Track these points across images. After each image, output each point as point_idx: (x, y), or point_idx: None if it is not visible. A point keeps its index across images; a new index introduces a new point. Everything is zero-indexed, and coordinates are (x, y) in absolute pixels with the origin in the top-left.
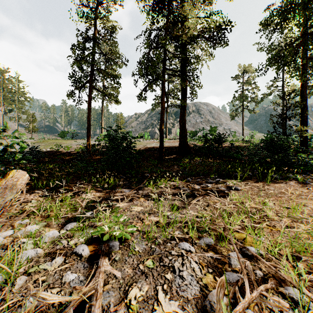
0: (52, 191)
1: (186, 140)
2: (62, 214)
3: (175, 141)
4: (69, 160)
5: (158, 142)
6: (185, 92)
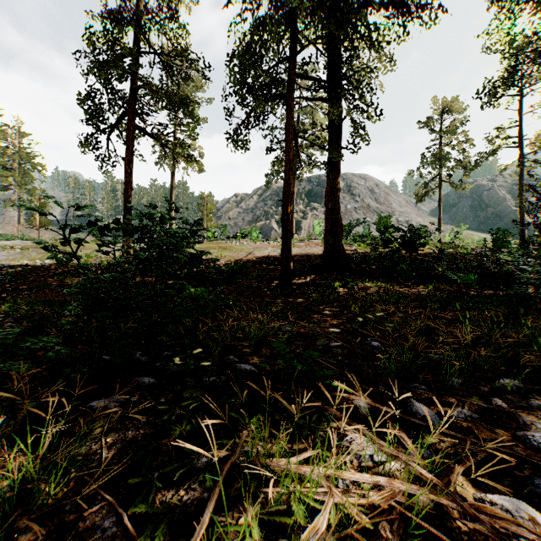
0: None
1: (340, 242)
2: None
3: (311, 244)
4: None
5: (277, 246)
6: (337, 135)
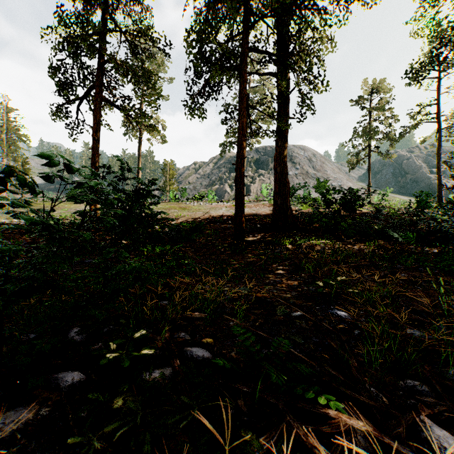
0: None
1: (287, 202)
2: None
3: (259, 205)
4: None
5: (230, 206)
6: (285, 106)
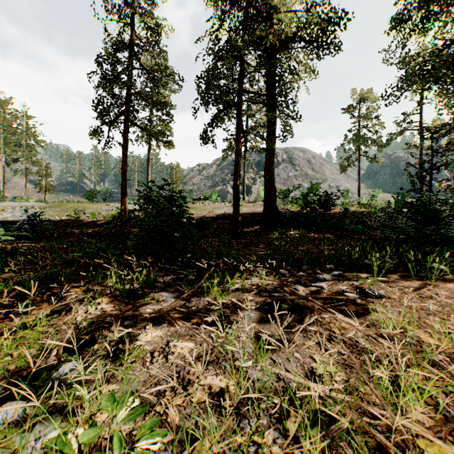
0: (25, 300)
1: (274, 203)
2: (2, 372)
3: (257, 205)
4: (93, 234)
5: (231, 206)
6: (273, 128)
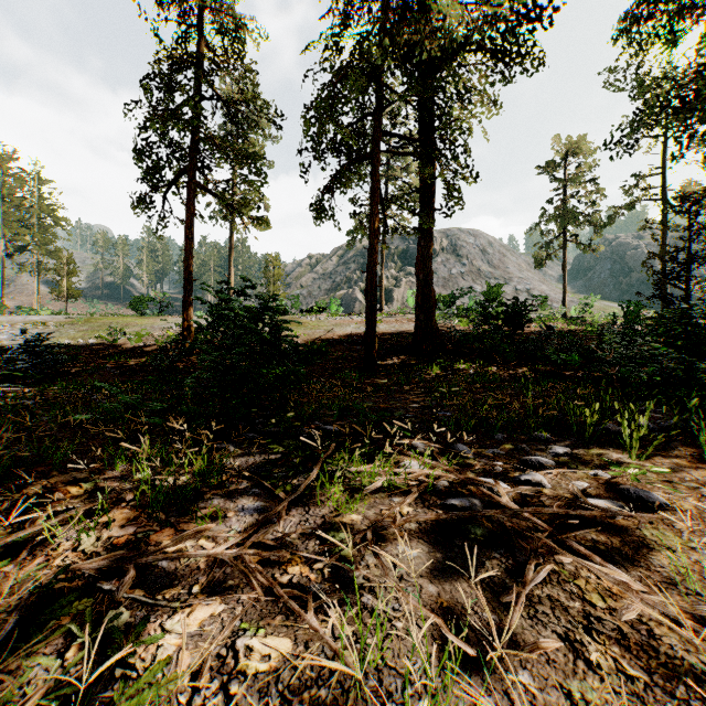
0: None
1: (432, 318)
2: None
3: (403, 320)
4: (136, 368)
5: (361, 322)
6: (430, 196)
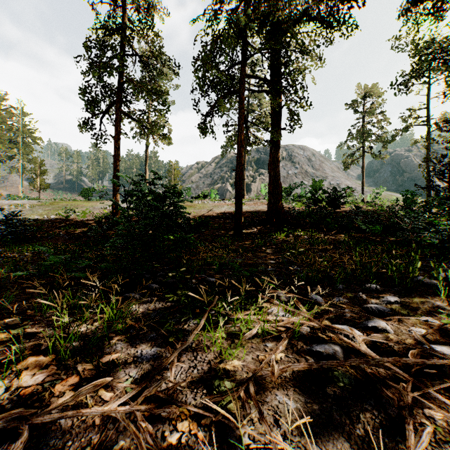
0: None
1: (279, 201)
2: None
3: (258, 203)
4: (81, 235)
5: (231, 204)
6: (278, 119)
